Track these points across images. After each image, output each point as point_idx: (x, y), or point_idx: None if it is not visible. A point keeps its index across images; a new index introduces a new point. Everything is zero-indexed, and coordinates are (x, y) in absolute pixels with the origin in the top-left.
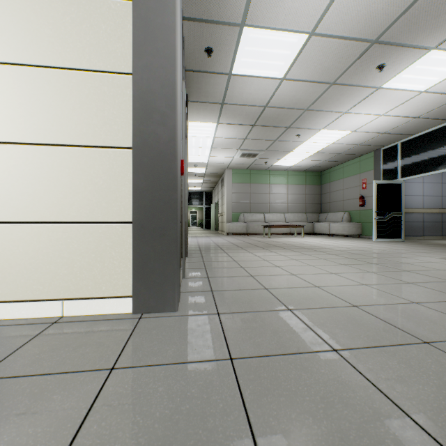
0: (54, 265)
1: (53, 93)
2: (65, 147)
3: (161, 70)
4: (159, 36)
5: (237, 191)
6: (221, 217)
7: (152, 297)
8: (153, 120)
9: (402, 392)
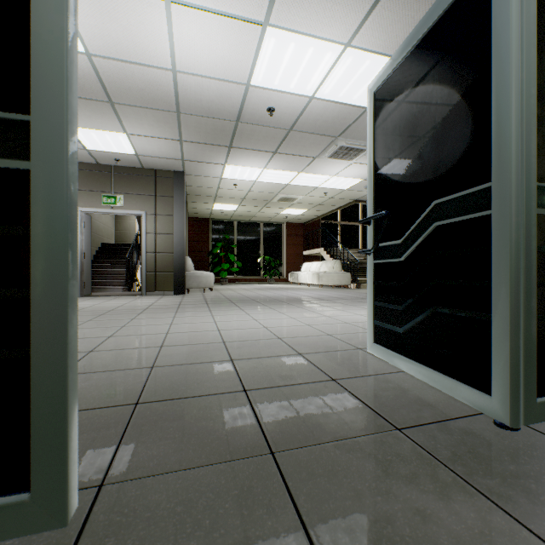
0: None
1: None
2: None
3: None
4: None
5: None
6: None
7: None
8: None
9: None
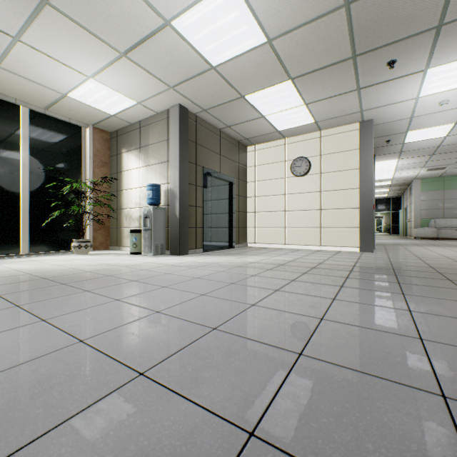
0: (338, 238)
1: (338, 196)
2: (341, 209)
3: (368, 186)
4: (367, 177)
5: (426, 199)
6: (409, 223)
7: (365, 248)
8: (365, 200)
9: (423, 259)
